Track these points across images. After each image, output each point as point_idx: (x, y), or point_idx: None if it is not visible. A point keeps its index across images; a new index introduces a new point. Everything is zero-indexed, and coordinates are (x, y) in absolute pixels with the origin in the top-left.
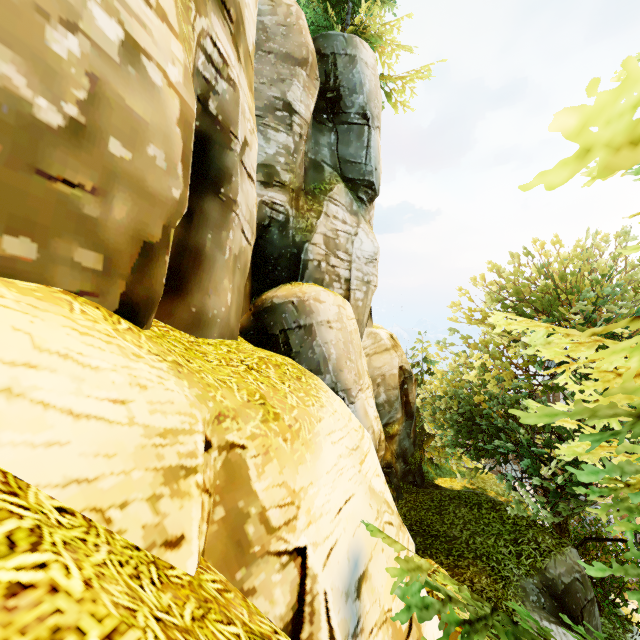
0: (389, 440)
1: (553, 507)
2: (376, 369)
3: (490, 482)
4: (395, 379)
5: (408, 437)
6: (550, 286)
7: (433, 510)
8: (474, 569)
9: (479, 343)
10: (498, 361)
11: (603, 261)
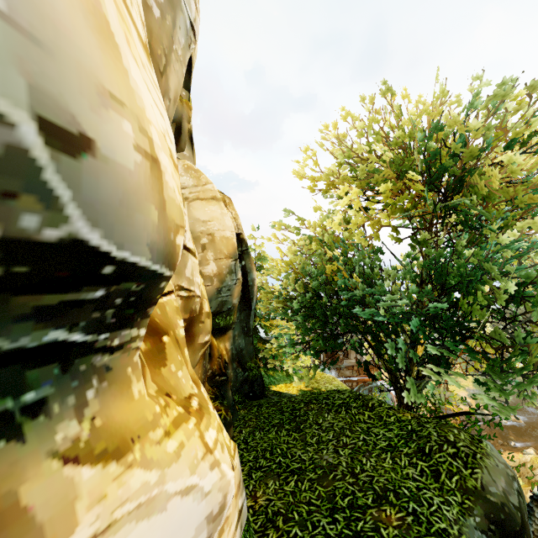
0: (219, 336)
1: (399, 392)
2: (198, 222)
3: (323, 381)
4: (228, 244)
5: (244, 333)
6: (405, 135)
7: (286, 427)
8: (389, 533)
9: (319, 225)
10: (346, 233)
11: (451, 112)
